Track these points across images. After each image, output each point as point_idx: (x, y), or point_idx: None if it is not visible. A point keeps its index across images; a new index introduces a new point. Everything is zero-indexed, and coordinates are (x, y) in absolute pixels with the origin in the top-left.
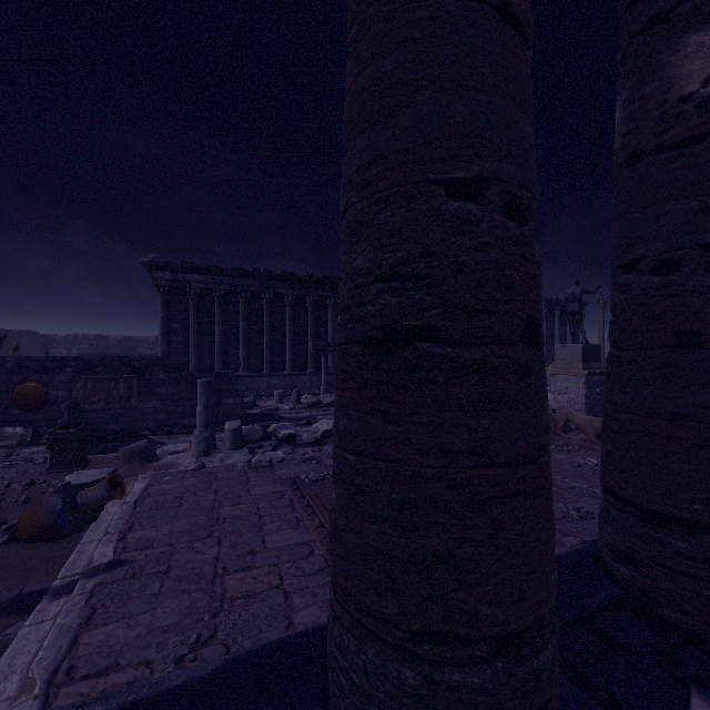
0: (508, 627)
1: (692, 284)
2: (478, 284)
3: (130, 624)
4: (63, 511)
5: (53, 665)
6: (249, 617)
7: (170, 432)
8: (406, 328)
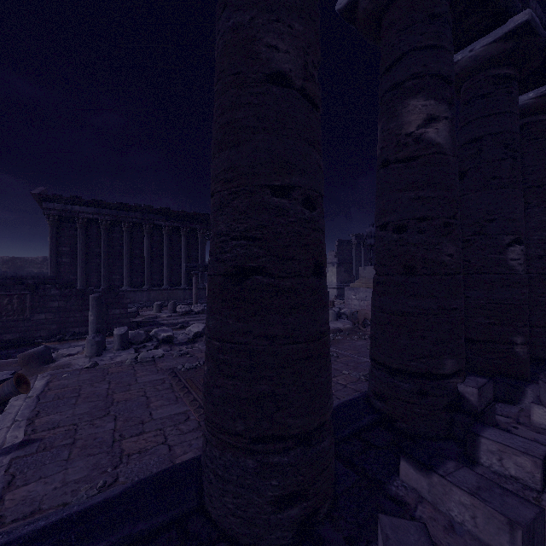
0: (303, 429)
1: (411, 239)
2: (288, 244)
3: (47, 481)
4: None
5: None
6: (142, 465)
7: (62, 339)
8: (249, 268)
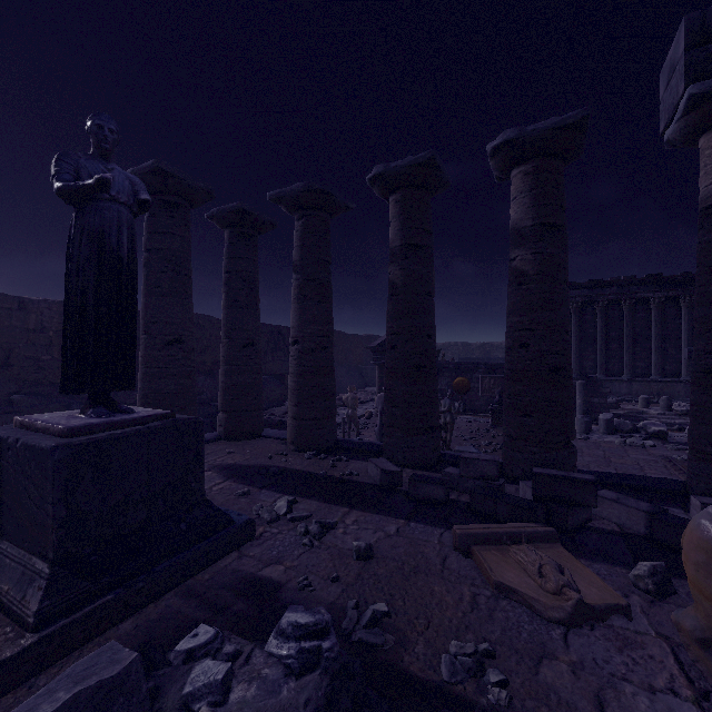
0: None
1: None
2: None
3: None
4: None
5: None
6: None
7: None
8: None
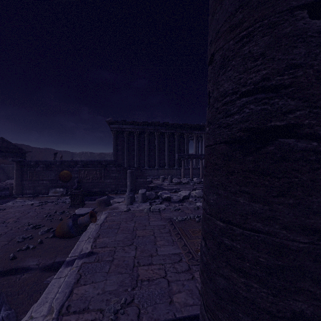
0: None
1: None
2: None
3: (95, 286)
4: (72, 226)
5: (62, 302)
6: (150, 293)
7: (116, 193)
8: (269, 129)
